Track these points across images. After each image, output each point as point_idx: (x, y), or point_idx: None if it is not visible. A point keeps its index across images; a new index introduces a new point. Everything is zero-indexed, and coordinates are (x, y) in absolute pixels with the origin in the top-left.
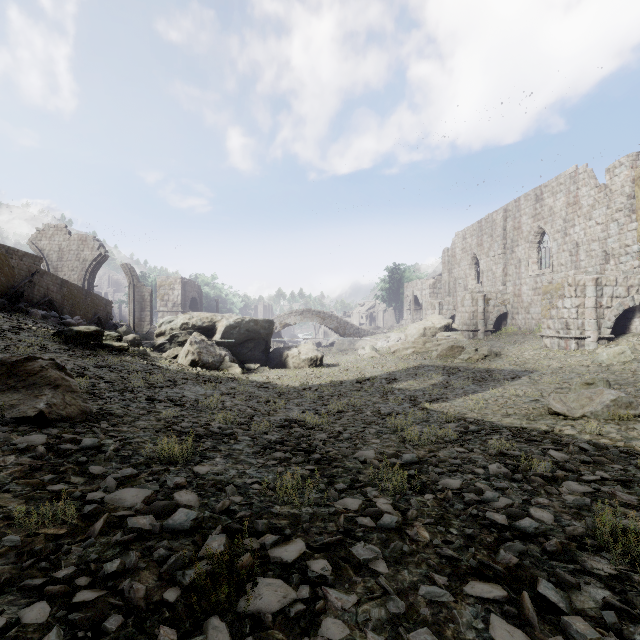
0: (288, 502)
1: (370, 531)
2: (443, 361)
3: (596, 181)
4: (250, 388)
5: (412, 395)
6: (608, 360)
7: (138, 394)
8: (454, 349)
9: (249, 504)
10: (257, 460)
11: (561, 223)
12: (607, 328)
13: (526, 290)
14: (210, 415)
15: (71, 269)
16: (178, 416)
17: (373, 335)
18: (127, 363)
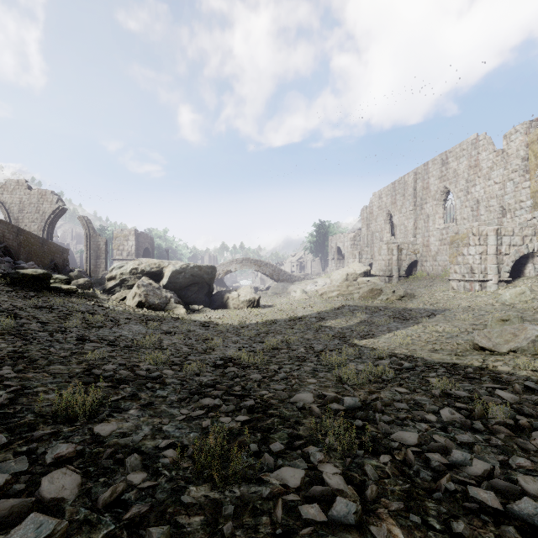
0: (208, 478)
1: (320, 531)
2: (365, 302)
3: (494, 147)
4: (192, 327)
5: (341, 332)
6: (511, 299)
7: (70, 334)
8: (374, 291)
9: (152, 486)
10: (180, 410)
11: (464, 183)
12: (506, 272)
13: (433, 241)
14: (143, 355)
15: (31, 220)
16: (105, 357)
17: (303, 280)
18: (72, 304)
